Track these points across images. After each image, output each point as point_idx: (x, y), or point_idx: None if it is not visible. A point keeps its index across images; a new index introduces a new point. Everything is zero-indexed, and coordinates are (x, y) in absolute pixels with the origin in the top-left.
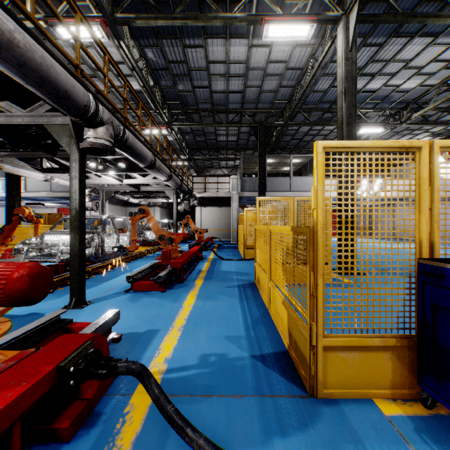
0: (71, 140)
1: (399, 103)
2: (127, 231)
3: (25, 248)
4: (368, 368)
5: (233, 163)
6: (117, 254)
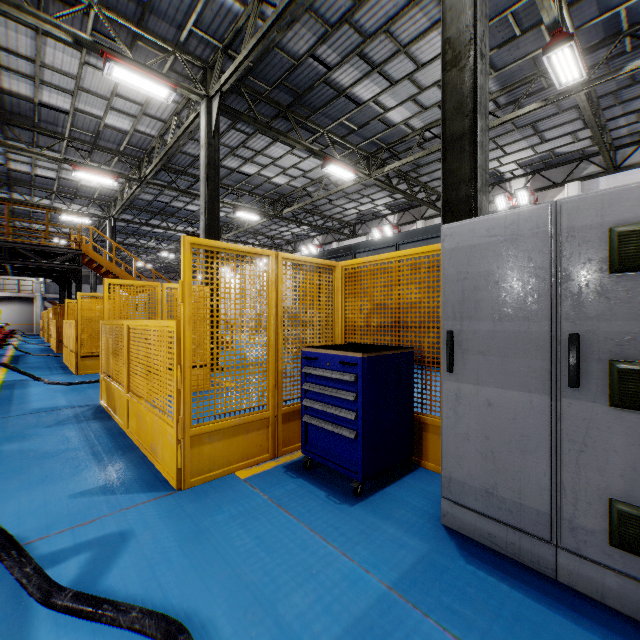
0: None
1: None
2: None
3: None
4: None
5: None
6: None
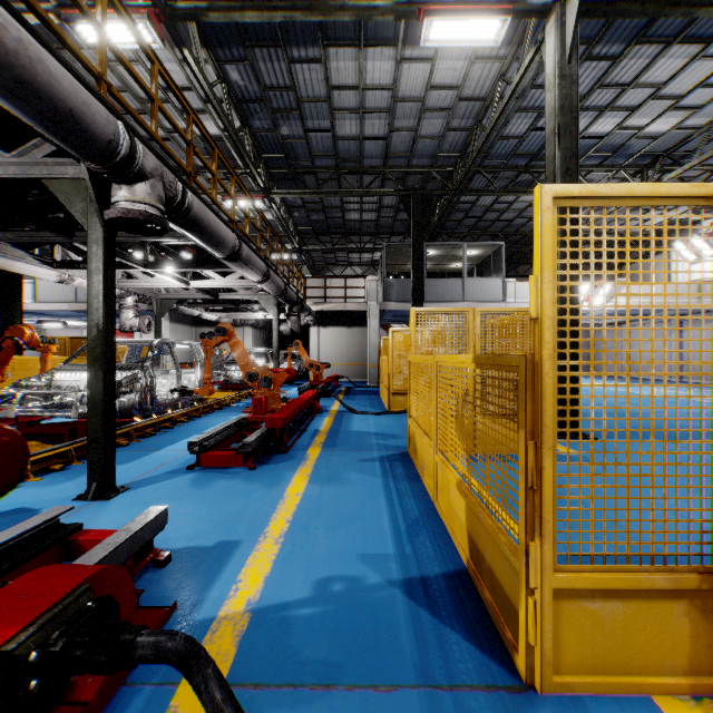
0: (89, 205)
1: (642, 158)
2: (196, 366)
3: (20, 394)
4: (641, 632)
5: (371, 257)
6: (179, 403)
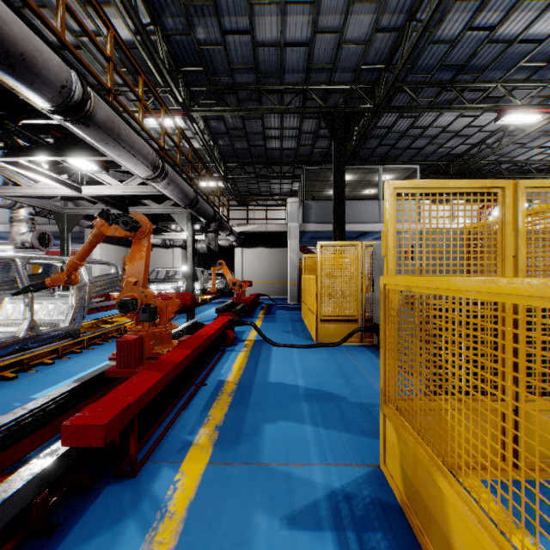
0: None
1: None
2: (70, 288)
3: None
4: None
5: (290, 187)
6: (35, 340)
